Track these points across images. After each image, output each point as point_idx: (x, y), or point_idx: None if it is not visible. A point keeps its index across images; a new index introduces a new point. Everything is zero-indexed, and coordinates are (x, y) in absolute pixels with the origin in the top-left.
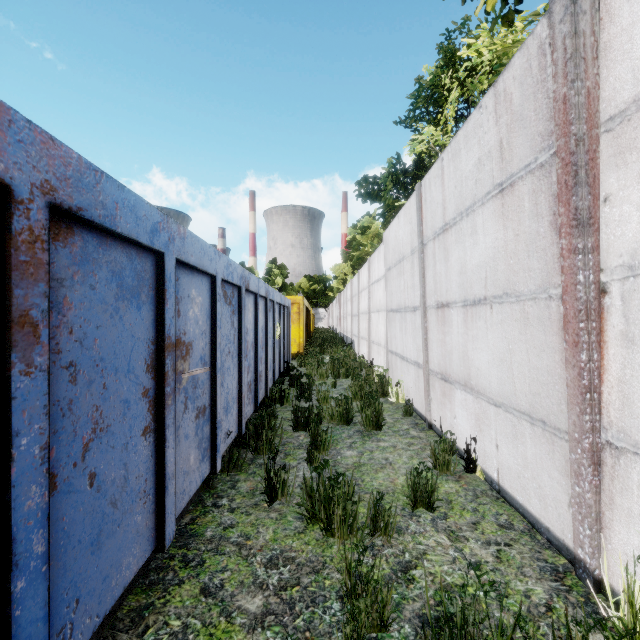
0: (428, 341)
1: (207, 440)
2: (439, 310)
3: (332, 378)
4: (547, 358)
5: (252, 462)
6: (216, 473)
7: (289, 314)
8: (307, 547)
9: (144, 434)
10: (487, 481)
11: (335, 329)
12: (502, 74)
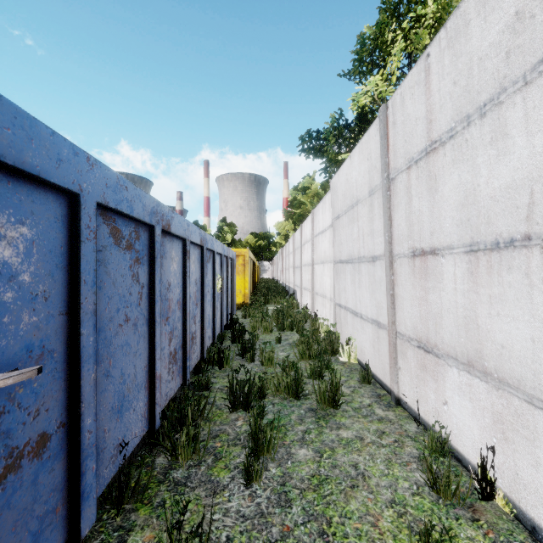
0: (395, 297)
1: (55, 492)
2: (416, 259)
3: (276, 331)
4: None
5: (164, 477)
6: (79, 541)
7: (233, 266)
8: None
9: None
10: (522, 522)
11: (278, 279)
12: None
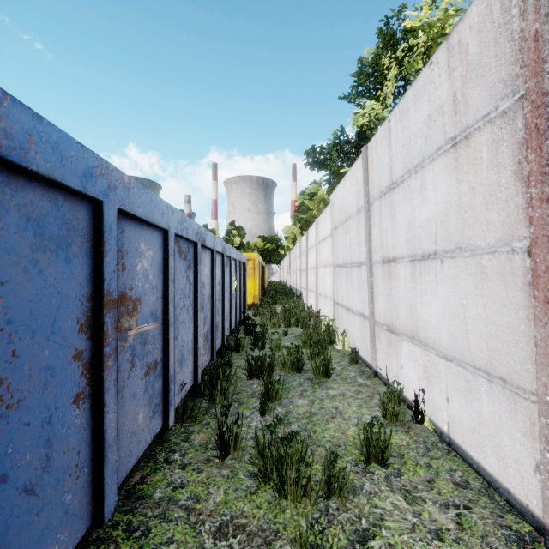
0: (374, 294)
1: (159, 395)
2: (385, 265)
3: (283, 327)
4: (509, 314)
5: (207, 412)
6: (168, 427)
7: (245, 269)
8: (259, 512)
9: (76, 401)
10: (436, 432)
11: (286, 282)
12: (456, 26)
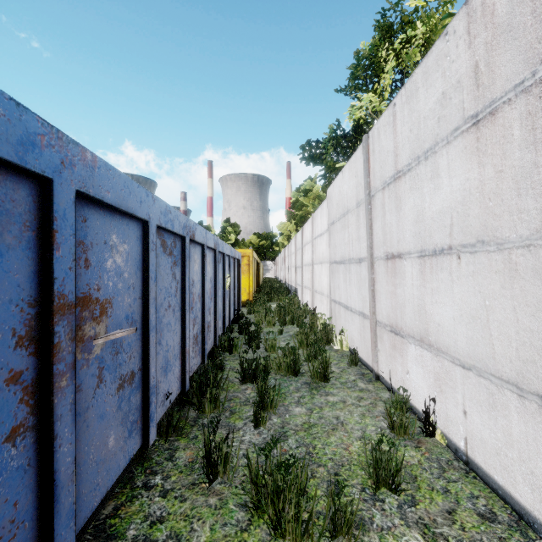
0: (375, 292)
1: (137, 410)
2: (389, 261)
3: (279, 325)
4: None
5: (195, 423)
6: (149, 446)
7: (239, 266)
8: None
9: (11, 438)
10: (450, 448)
11: (281, 279)
12: None
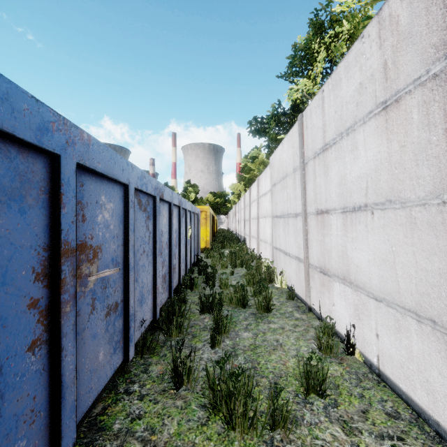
0: (308, 241)
1: (119, 333)
2: (319, 216)
3: (230, 267)
4: (439, 261)
5: (164, 344)
6: (129, 361)
7: (198, 219)
8: (209, 443)
9: (31, 349)
10: (366, 364)
11: (232, 230)
12: (387, 0)
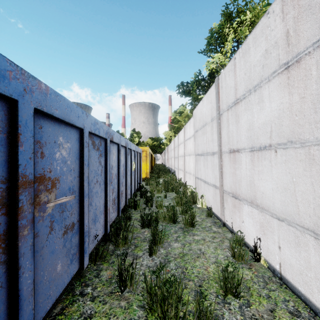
0: (223, 173)
1: (76, 247)
2: (231, 154)
3: (164, 192)
4: None
5: (113, 253)
6: (83, 269)
7: (140, 157)
8: None
9: None
10: (270, 269)
11: (165, 164)
12: None
